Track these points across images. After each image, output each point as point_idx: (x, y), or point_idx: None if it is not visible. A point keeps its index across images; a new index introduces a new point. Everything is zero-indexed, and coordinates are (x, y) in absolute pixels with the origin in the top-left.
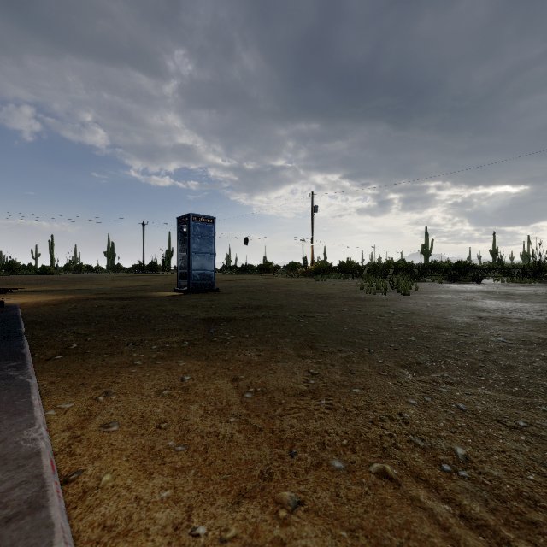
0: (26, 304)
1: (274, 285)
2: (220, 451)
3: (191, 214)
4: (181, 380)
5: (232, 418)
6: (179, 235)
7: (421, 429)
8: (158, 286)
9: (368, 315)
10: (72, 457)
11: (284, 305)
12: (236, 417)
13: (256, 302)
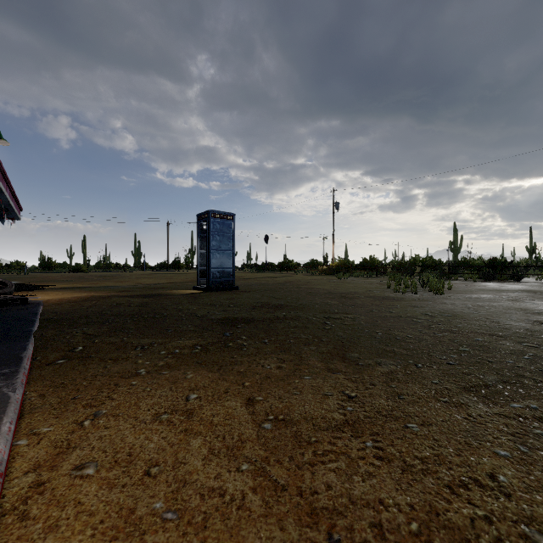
0: (49, 301)
1: (295, 283)
2: (224, 527)
3: (211, 211)
4: (186, 399)
5: (245, 464)
6: (198, 232)
7: (537, 511)
8: (179, 284)
9: (402, 318)
10: (22, 522)
11: (306, 305)
12: (250, 463)
13: (277, 301)
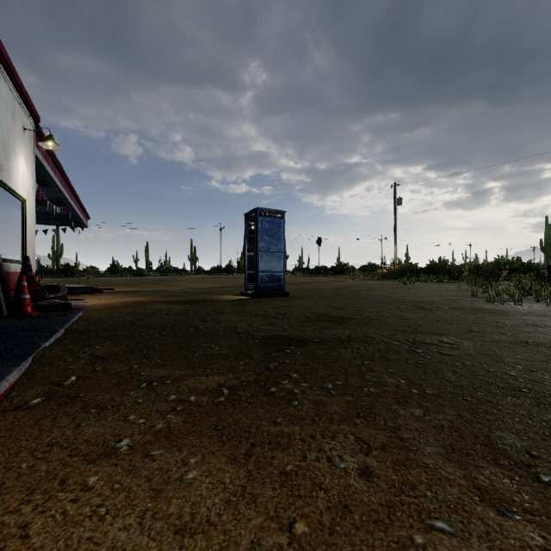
0: (93, 307)
1: (352, 288)
2: None
3: (259, 209)
4: None
5: None
6: (246, 233)
7: None
8: (228, 288)
9: (532, 345)
10: None
11: (373, 318)
12: None
13: (335, 312)
